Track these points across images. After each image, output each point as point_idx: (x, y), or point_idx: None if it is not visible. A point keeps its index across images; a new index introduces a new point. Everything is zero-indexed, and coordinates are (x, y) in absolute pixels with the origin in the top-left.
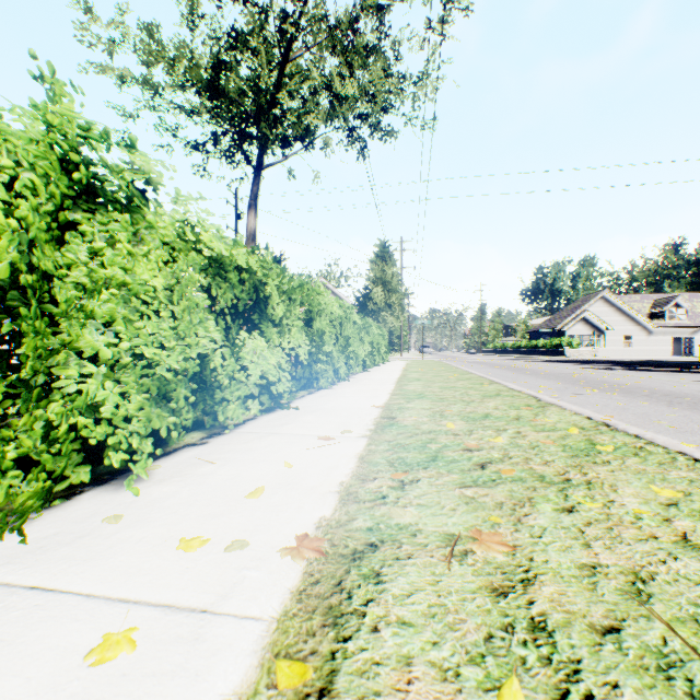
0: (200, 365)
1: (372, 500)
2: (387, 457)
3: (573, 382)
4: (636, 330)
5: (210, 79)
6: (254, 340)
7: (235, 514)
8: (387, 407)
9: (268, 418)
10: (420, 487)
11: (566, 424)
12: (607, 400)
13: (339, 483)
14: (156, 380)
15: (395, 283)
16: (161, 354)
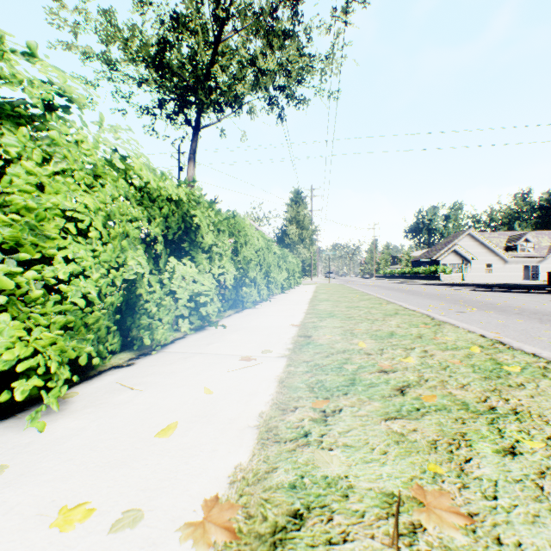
0: (126, 290)
1: (293, 439)
2: (307, 381)
3: (454, 301)
4: (494, 260)
5: (156, 54)
6: (183, 266)
7: (139, 462)
8: (303, 325)
9: (196, 337)
10: (343, 419)
11: (465, 343)
12: (487, 318)
13: (258, 415)
14: (71, 306)
15: (306, 222)
16: (75, 280)
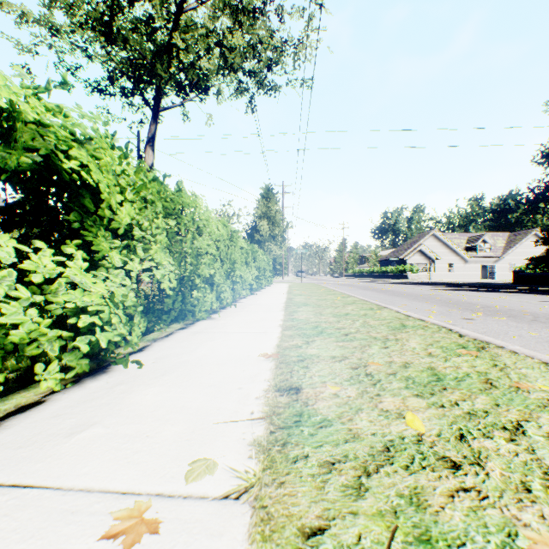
0: None
1: None
2: None
3: (445, 304)
4: (456, 260)
5: (103, 13)
6: (34, 255)
7: None
8: (282, 356)
9: (67, 400)
10: None
11: None
12: (510, 328)
13: None
14: None
15: (278, 218)
16: None
